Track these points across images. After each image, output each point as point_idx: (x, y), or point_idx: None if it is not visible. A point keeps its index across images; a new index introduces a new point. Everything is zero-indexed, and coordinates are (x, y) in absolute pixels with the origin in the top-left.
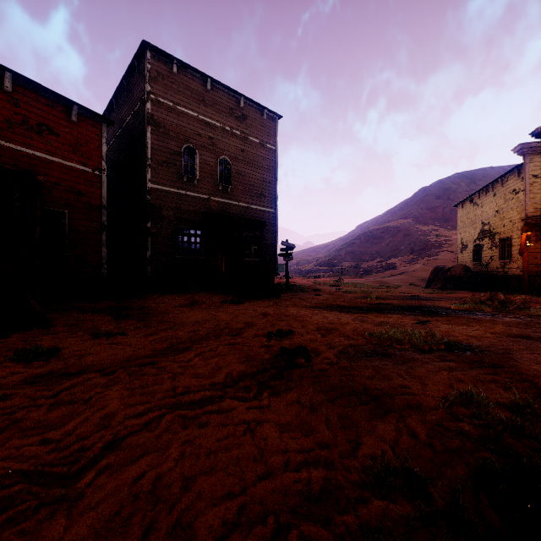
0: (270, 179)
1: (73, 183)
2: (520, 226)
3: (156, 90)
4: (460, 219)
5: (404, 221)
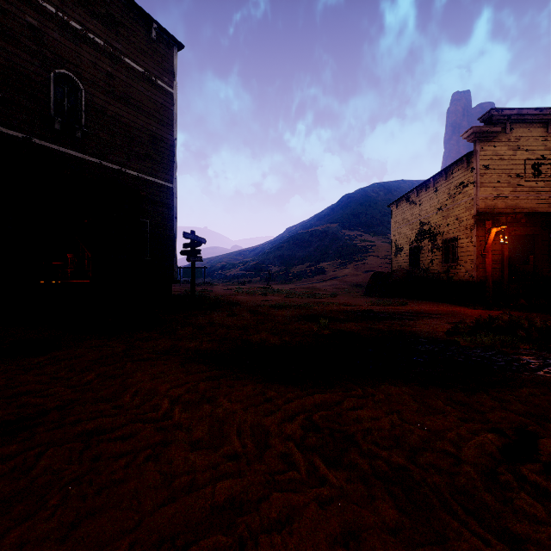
0: (164, 136)
1: None
2: (469, 225)
3: None
4: (394, 220)
5: (331, 226)
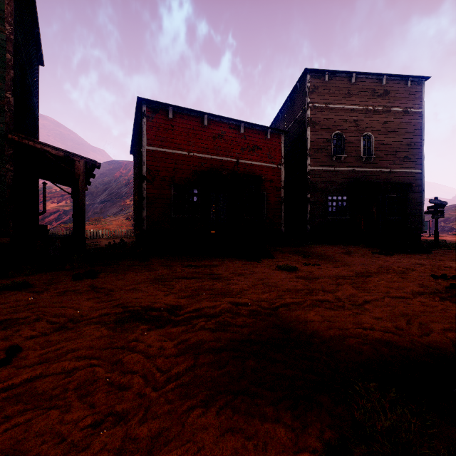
0: (415, 141)
1: (267, 176)
2: None
3: (313, 99)
4: None
5: None
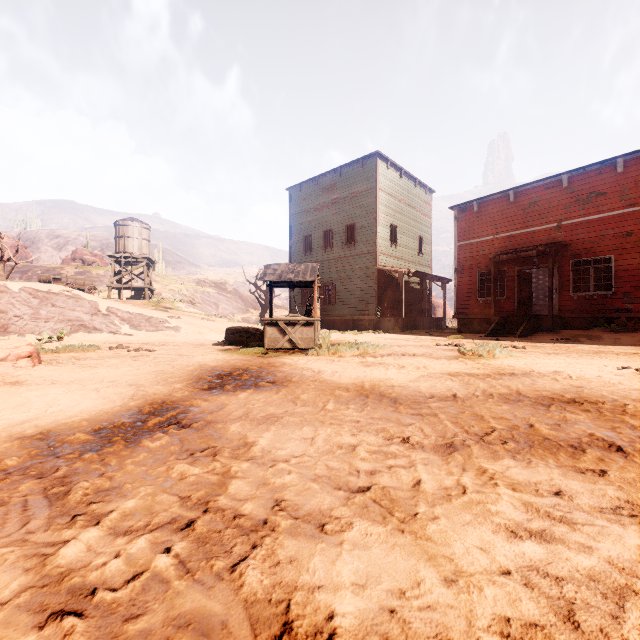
0: None
1: (620, 228)
2: None
3: None
4: None
5: None
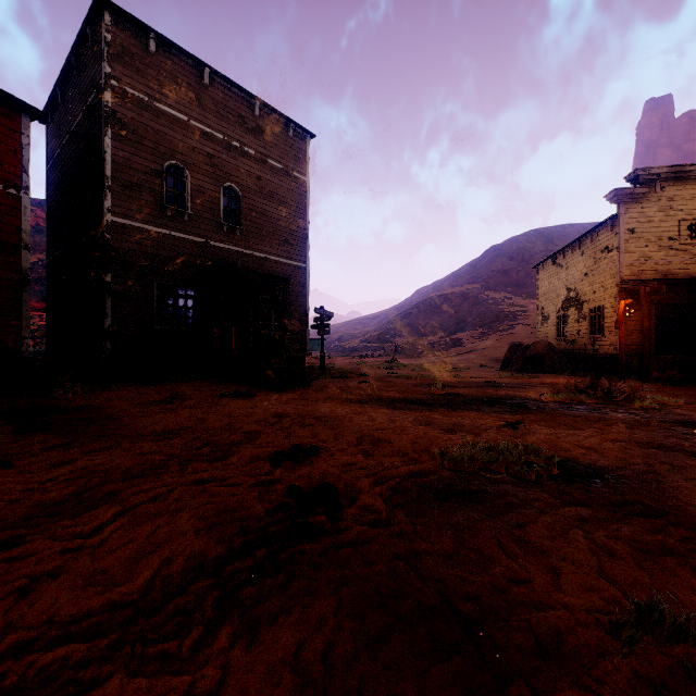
0: (299, 221)
1: None
2: (613, 293)
3: (121, 73)
4: (540, 284)
5: (472, 287)
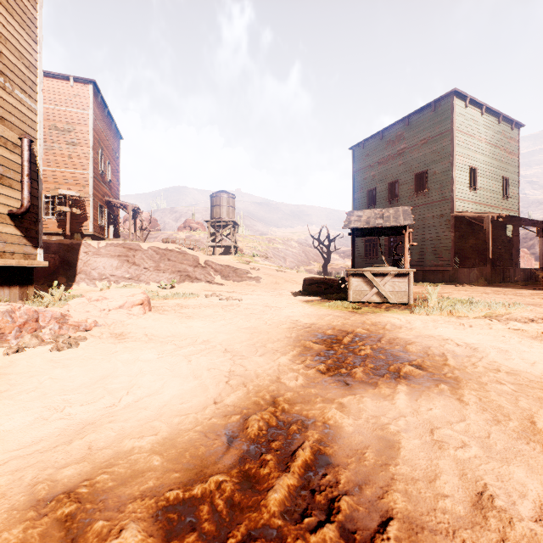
0: None
1: None
2: None
3: None
4: None
5: None
